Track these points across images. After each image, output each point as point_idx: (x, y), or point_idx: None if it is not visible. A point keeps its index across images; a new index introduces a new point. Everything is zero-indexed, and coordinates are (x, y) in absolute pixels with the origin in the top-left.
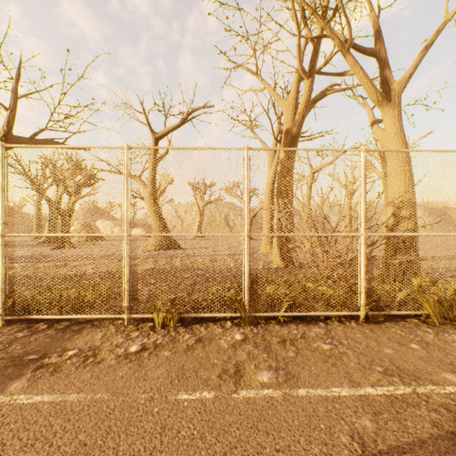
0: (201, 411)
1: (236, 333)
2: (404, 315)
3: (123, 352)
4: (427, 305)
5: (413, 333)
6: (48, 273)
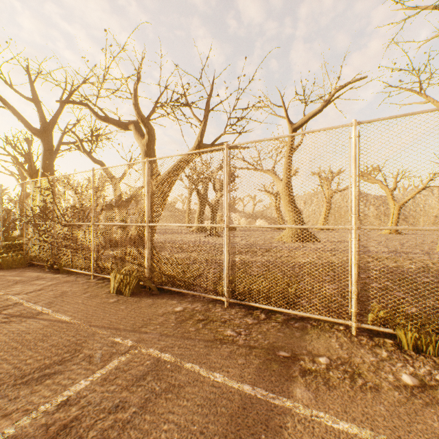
0: None
1: None
2: None
3: (395, 381)
4: None
5: None
6: (264, 264)
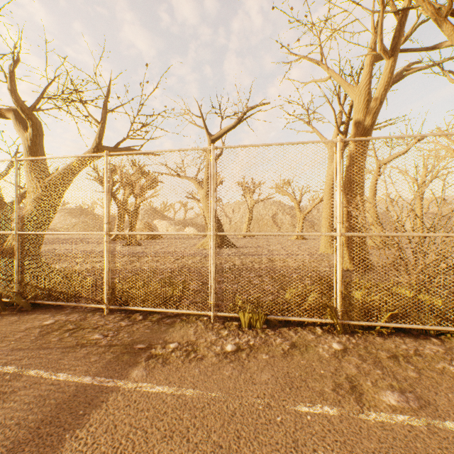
0: (330, 429)
1: (332, 342)
2: None
3: (220, 350)
4: None
5: None
6: (143, 269)
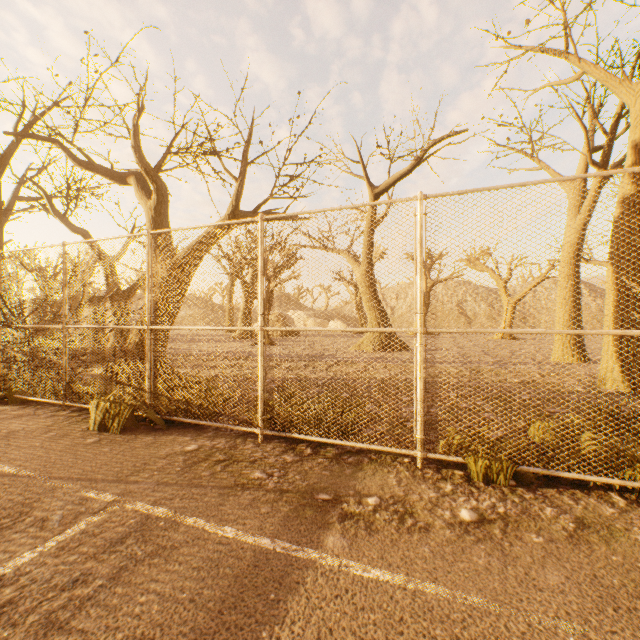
0: None
1: None
2: None
3: (452, 518)
4: None
5: None
6: (312, 381)
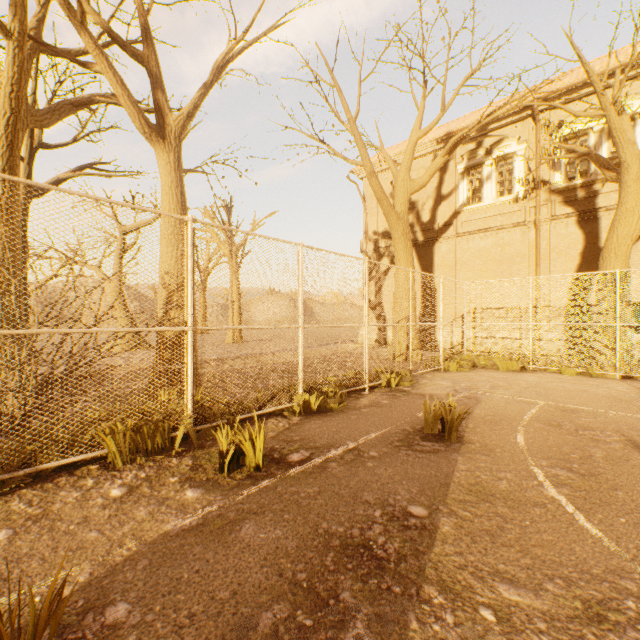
0: None
1: None
2: (88, 461)
3: None
4: (111, 438)
5: (47, 500)
6: None
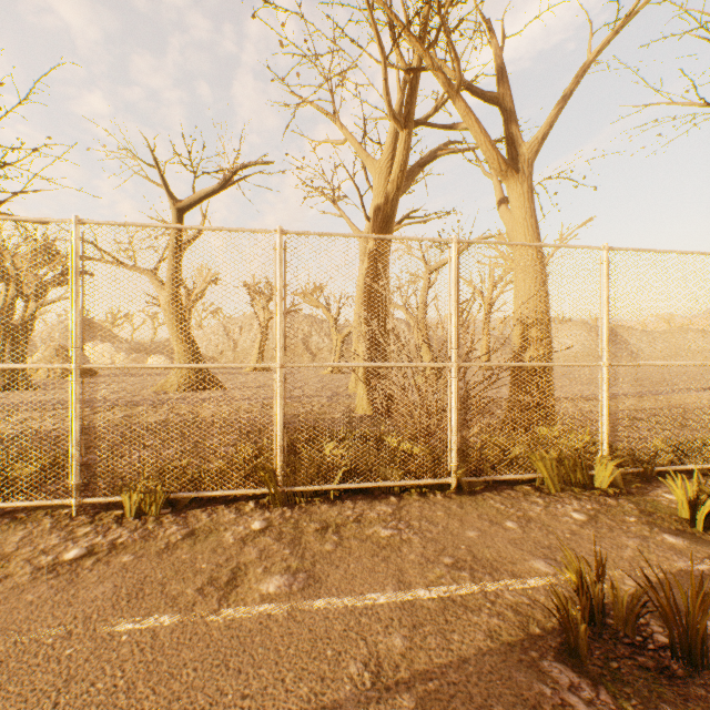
0: (145, 647)
1: (256, 520)
2: (515, 481)
3: (50, 561)
4: (541, 465)
5: (516, 506)
6: None
